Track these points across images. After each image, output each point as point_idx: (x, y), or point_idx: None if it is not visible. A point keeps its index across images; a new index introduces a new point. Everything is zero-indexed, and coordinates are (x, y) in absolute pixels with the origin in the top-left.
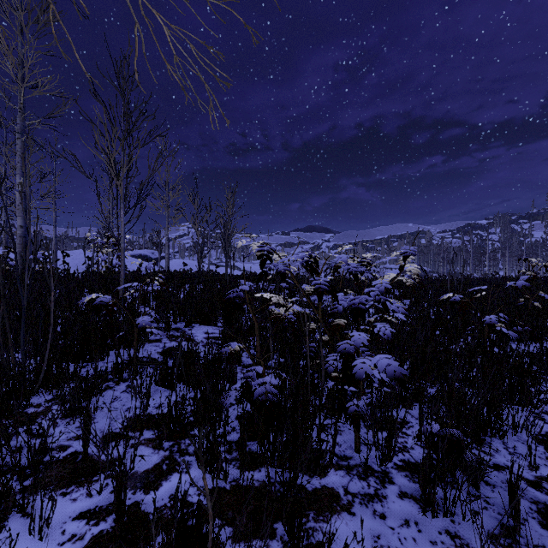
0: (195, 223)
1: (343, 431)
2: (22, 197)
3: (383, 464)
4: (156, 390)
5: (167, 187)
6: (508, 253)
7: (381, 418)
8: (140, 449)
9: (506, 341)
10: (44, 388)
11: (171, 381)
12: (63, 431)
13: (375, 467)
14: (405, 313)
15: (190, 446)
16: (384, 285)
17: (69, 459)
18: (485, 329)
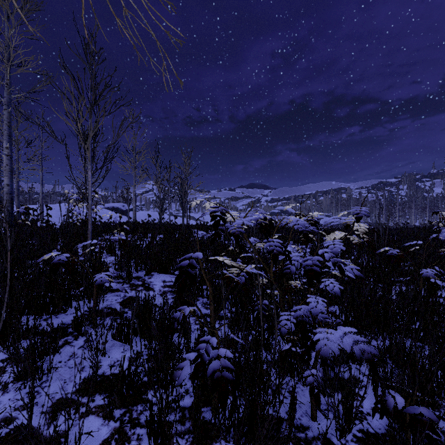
0: (157, 182)
1: (297, 392)
2: (8, 159)
3: (342, 437)
4: (113, 344)
5: (134, 151)
6: (414, 206)
7: (332, 376)
8: (90, 419)
9: (439, 291)
10: (2, 345)
11: (127, 336)
12: (12, 399)
13: (334, 441)
14: (360, 276)
15: (142, 414)
16: (337, 246)
17: (12, 436)
18: (421, 281)
